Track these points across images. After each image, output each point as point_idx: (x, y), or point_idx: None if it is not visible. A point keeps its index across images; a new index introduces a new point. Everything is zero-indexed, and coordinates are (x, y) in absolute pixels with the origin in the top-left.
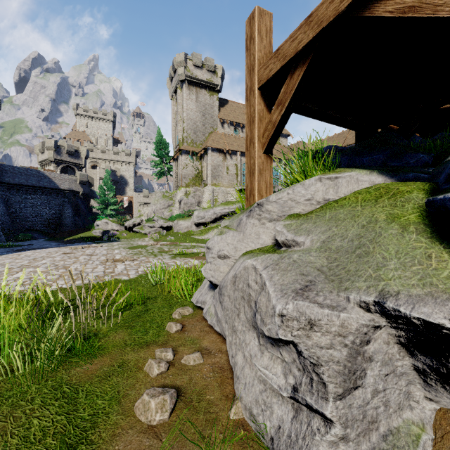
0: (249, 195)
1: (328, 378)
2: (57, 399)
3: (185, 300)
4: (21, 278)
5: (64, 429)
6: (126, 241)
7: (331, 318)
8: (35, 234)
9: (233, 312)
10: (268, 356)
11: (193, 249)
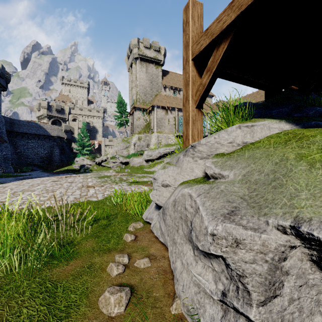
0: (185, 139)
1: (252, 288)
2: (41, 293)
3: (138, 217)
4: (19, 200)
5: (45, 318)
6: (97, 172)
7: (254, 238)
8: (34, 167)
9: (173, 228)
10: (201, 265)
11: (143, 179)
